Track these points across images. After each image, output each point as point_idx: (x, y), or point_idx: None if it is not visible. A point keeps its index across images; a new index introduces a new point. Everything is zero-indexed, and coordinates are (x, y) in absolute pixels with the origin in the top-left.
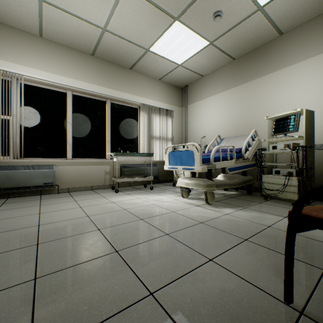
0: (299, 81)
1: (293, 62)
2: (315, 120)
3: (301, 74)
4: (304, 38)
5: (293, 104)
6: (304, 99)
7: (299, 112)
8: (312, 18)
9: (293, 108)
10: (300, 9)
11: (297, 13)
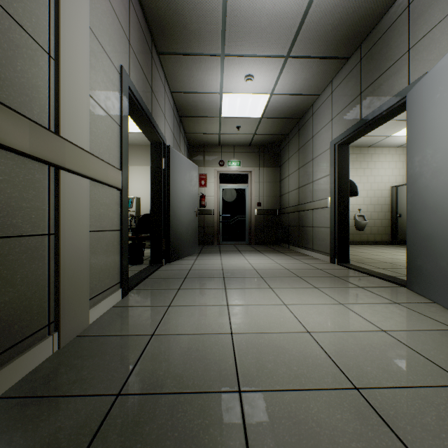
0: (136, 177)
1: (133, 165)
2: (143, 201)
3: (137, 173)
4: (138, 153)
5: (133, 189)
6: (138, 188)
7: (133, 198)
8: (141, 144)
9: (133, 192)
10: (135, 140)
11: (133, 140)
